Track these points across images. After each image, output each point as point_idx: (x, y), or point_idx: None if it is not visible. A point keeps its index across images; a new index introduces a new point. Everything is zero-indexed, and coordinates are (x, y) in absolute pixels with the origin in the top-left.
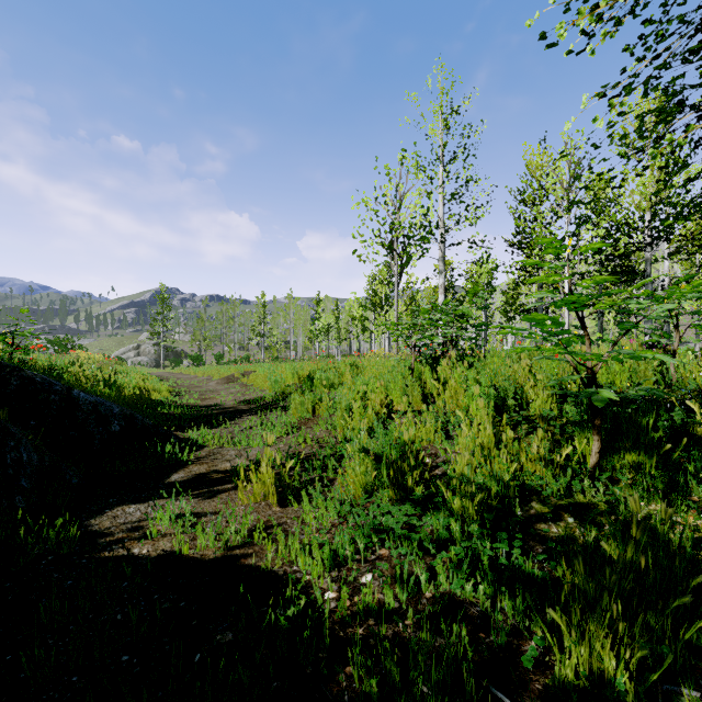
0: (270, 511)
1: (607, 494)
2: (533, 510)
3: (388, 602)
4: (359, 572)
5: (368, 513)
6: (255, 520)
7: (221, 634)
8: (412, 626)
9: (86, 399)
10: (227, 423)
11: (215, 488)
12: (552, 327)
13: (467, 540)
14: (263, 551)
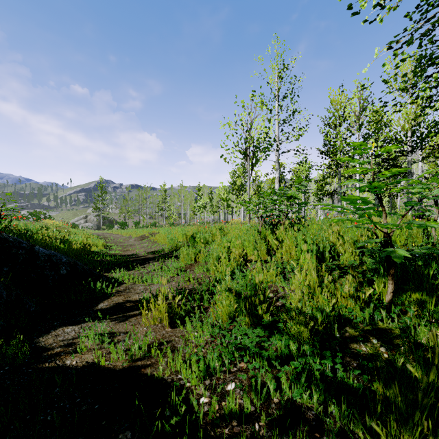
0: (164, 331)
1: (399, 321)
2: (347, 333)
3: (247, 406)
4: (225, 381)
5: (231, 334)
6: (153, 338)
7: (122, 433)
8: (265, 427)
9: (43, 252)
10: (139, 267)
11: (127, 314)
12: (361, 205)
13: (302, 357)
14: (158, 362)
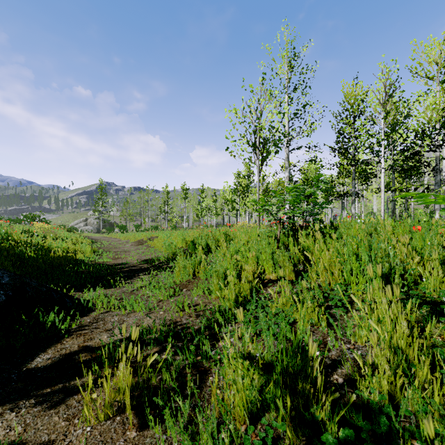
0: (121, 440)
1: None
2: None
3: None
4: None
5: None
6: None
7: None
8: None
9: None
10: (123, 283)
11: (71, 383)
12: None
13: None
14: None
